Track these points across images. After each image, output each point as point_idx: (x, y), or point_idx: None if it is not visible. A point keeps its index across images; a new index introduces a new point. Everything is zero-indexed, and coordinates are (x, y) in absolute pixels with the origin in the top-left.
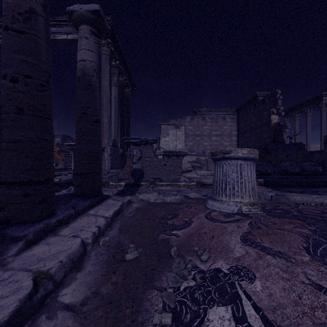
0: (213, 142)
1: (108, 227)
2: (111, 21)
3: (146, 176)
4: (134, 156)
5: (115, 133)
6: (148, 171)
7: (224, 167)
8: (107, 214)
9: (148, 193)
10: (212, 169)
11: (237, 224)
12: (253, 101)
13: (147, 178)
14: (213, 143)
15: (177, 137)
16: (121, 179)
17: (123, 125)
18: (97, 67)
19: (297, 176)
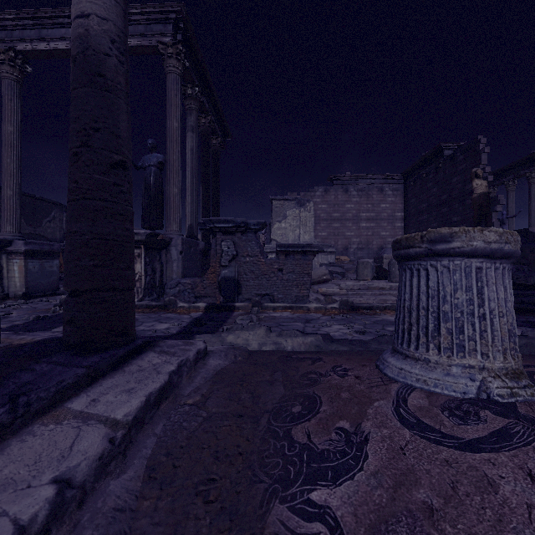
0: (363, 231)
1: (114, 460)
2: (183, 12)
3: (246, 290)
4: (224, 253)
5: (192, 214)
6: (249, 282)
7: (430, 276)
8: (121, 412)
9: (247, 329)
10: (366, 279)
11: (517, 461)
12: (434, 159)
13: (247, 295)
14: (363, 232)
15: (301, 222)
16: (201, 295)
17: (208, 202)
18: (120, 37)
19: (532, 291)
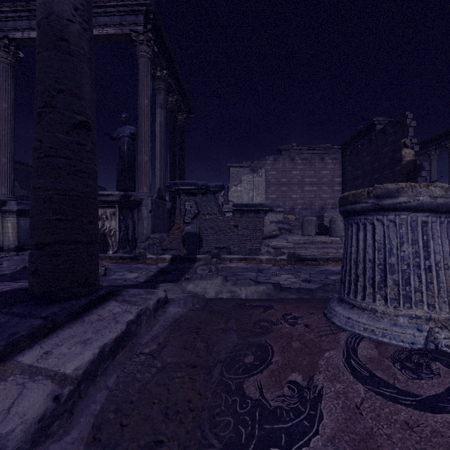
0: (307, 193)
1: (58, 419)
2: (153, 5)
3: (206, 244)
4: (187, 212)
5: (161, 178)
6: (209, 237)
7: (377, 230)
8: (72, 365)
9: (205, 279)
10: (310, 234)
11: None
12: (368, 132)
13: (207, 248)
14: (307, 195)
15: (254, 186)
16: (167, 248)
17: (174, 168)
18: (83, 5)
19: None
